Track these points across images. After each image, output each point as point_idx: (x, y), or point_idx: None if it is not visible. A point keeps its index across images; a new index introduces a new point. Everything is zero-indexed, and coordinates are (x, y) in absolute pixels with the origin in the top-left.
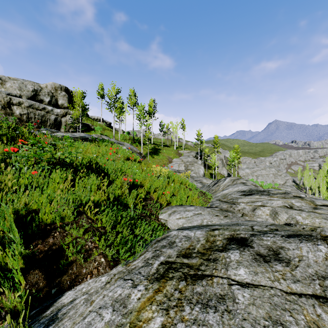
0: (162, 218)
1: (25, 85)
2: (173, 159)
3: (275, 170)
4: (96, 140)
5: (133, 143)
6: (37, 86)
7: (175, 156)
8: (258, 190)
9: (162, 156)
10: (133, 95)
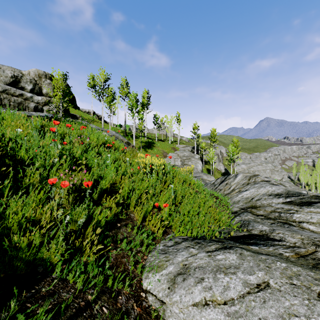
0: (151, 291)
1: (3, 70)
2: (168, 154)
3: (272, 165)
4: (58, 119)
5: (125, 136)
6: (18, 73)
7: (170, 150)
8: (302, 193)
9: (156, 150)
10: (125, 84)
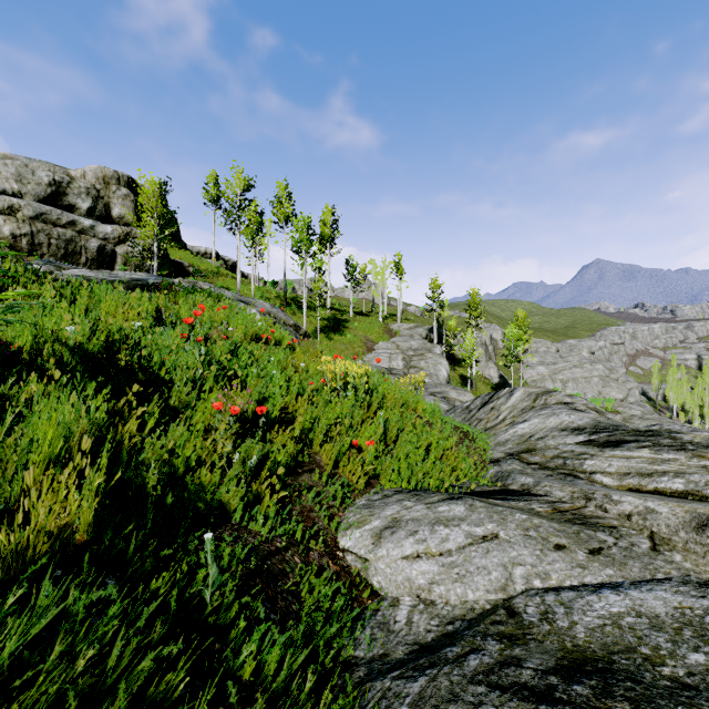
0: (351, 549)
1: (33, 171)
2: (377, 344)
3: (605, 368)
4: (170, 287)
5: (285, 307)
6: (62, 175)
7: (380, 337)
8: (620, 426)
9: (352, 336)
10: (285, 196)
